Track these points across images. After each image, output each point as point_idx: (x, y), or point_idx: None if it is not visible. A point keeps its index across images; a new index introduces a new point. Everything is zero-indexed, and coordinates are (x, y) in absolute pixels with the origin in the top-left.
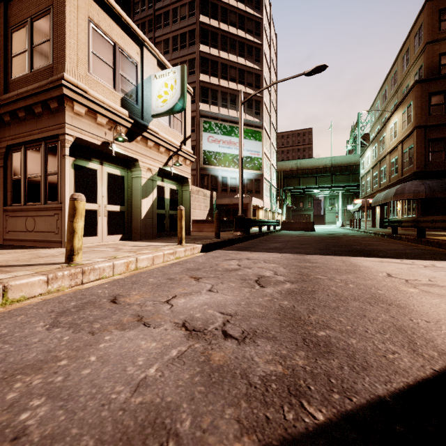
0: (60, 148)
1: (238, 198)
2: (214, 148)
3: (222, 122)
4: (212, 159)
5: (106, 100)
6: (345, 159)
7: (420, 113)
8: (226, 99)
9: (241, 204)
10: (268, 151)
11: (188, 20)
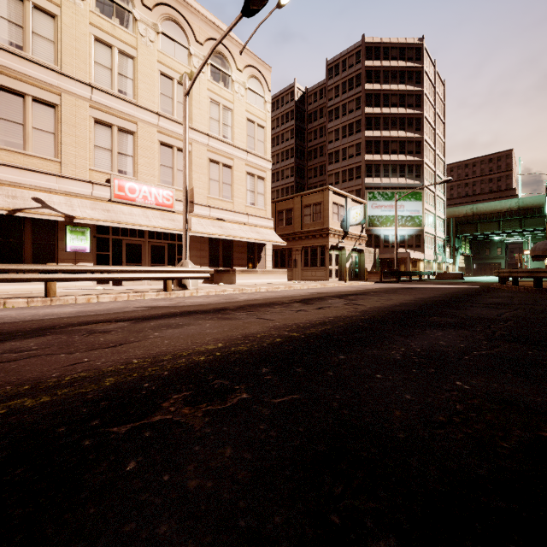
0: (325, 249)
1: (398, 253)
2: (377, 213)
3: (384, 190)
4: (375, 222)
5: (337, 228)
6: (538, 200)
7: None
8: (388, 170)
9: (396, 262)
10: (431, 205)
11: (355, 113)
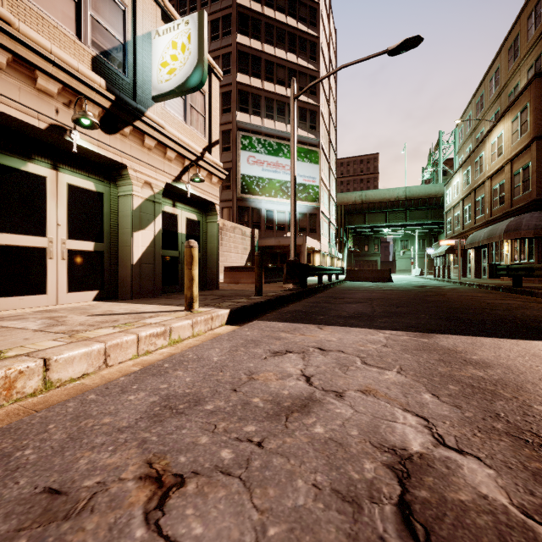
0: None
1: (288, 237)
2: (256, 172)
3: (267, 137)
4: (253, 186)
5: (57, 49)
6: (423, 190)
7: (541, 118)
8: (272, 107)
9: (294, 244)
10: (326, 178)
11: (221, 2)
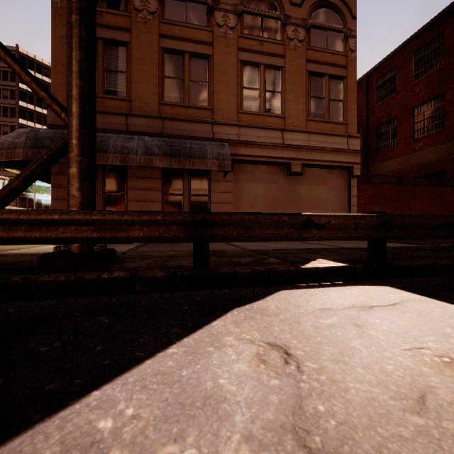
0: None
1: None
2: None
3: None
4: (29, 189)
5: None
6: None
7: None
8: None
9: None
10: None
11: (10, 100)
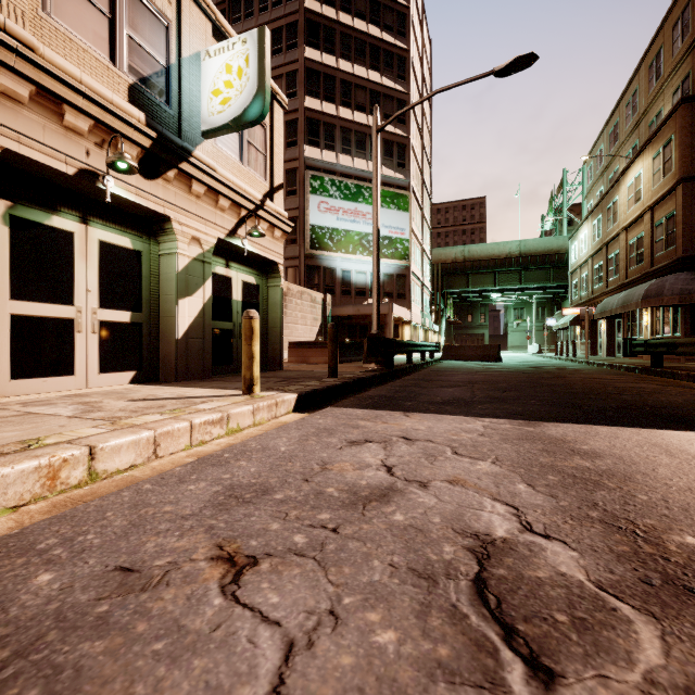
0: None
1: (370, 305)
2: (329, 222)
3: (343, 178)
4: (325, 240)
5: (87, 78)
6: (543, 245)
7: (689, 154)
8: (350, 140)
9: (377, 313)
10: (418, 229)
11: (285, 7)
